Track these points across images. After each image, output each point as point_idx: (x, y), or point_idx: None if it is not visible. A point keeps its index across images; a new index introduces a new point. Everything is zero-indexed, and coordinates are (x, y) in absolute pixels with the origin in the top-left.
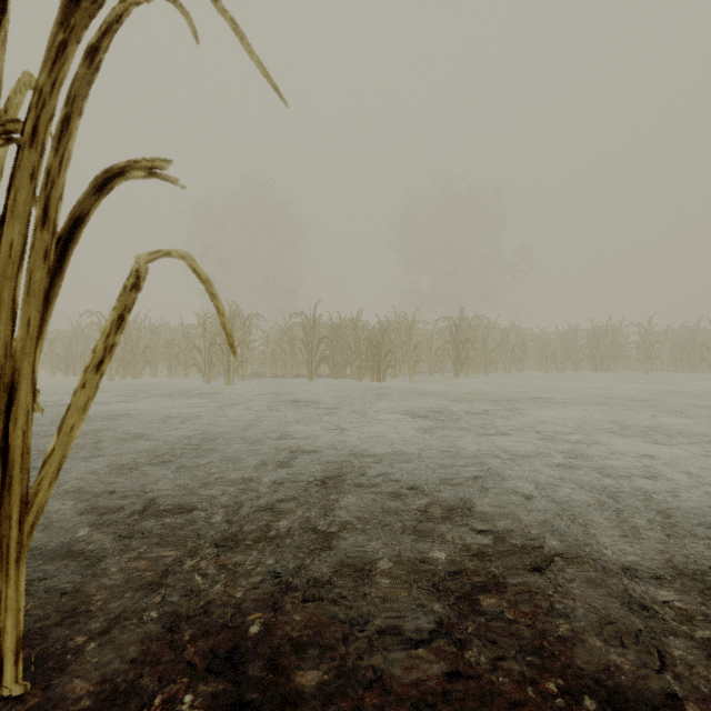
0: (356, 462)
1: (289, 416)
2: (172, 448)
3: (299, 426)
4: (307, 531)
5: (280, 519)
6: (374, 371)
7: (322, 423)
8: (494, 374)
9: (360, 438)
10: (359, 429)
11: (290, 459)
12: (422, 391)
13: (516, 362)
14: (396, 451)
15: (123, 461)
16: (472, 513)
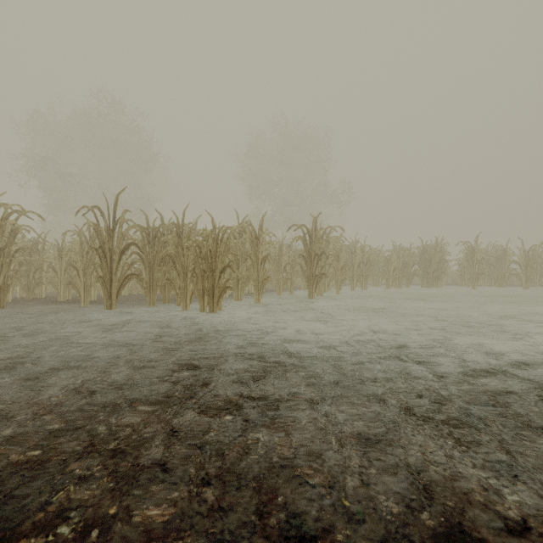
0: None
1: None
2: None
3: None
4: None
5: None
6: (205, 295)
7: None
8: (343, 291)
9: None
10: None
11: None
12: (281, 336)
13: (361, 278)
14: None
15: None
16: None
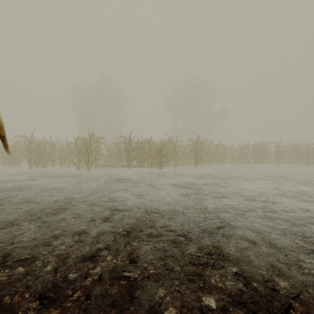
0: (149, 216)
1: (115, 187)
2: (45, 208)
3: (119, 193)
4: (114, 278)
5: (97, 266)
6: (158, 164)
7: (132, 191)
8: (212, 165)
9: (151, 200)
10: (151, 194)
11: (111, 214)
12: (181, 173)
13: (221, 160)
14: (171, 208)
15: (11, 218)
16: (223, 256)
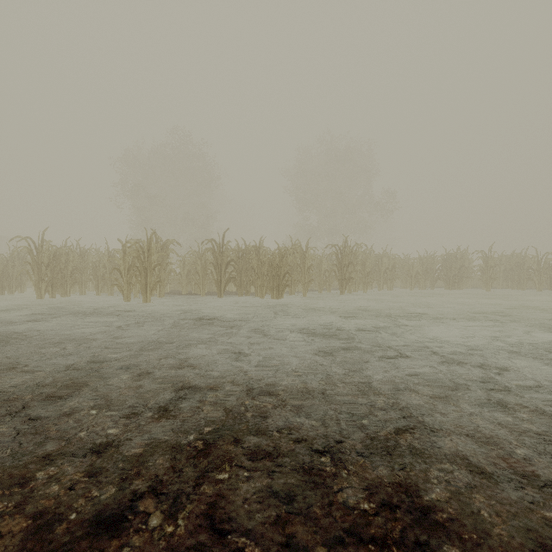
0: (254, 402)
1: (192, 335)
2: (44, 383)
3: (199, 347)
4: None
5: (125, 546)
6: (274, 289)
7: (223, 344)
8: (371, 291)
9: (261, 363)
10: (260, 351)
11: (178, 398)
12: (316, 307)
13: (387, 281)
14: (299, 382)
15: None
16: (423, 510)
